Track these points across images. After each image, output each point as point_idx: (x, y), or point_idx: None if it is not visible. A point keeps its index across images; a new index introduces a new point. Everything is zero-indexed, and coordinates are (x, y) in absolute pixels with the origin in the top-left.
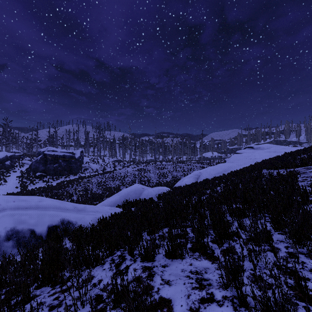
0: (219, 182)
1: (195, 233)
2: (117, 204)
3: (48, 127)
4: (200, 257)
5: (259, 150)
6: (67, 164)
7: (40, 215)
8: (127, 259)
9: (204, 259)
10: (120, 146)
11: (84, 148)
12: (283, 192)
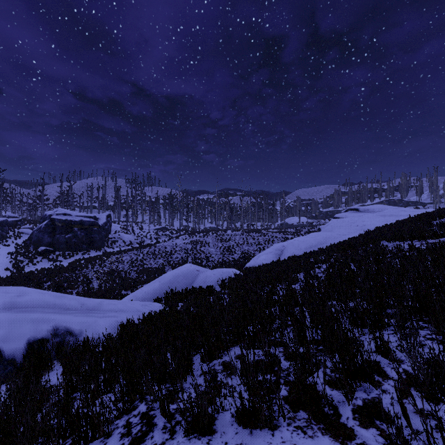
0: (316, 261)
1: (297, 370)
2: (156, 295)
3: (60, 180)
4: (310, 425)
5: (367, 214)
6: (86, 233)
7: (15, 321)
8: (157, 425)
9: (322, 432)
10: (166, 208)
11: (113, 211)
12: (444, 281)
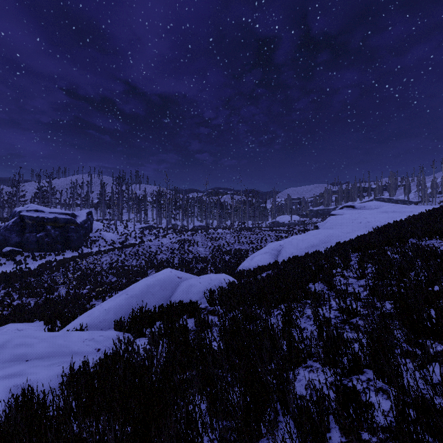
0: (332, 265)
1: None
2: (121, 314)
3: (38, 175)
4: None
5: (365, 211)
6: (61, 232)
7: None
8: None
9: None
10: (153, 205)
11: (96, 209)
12: None
